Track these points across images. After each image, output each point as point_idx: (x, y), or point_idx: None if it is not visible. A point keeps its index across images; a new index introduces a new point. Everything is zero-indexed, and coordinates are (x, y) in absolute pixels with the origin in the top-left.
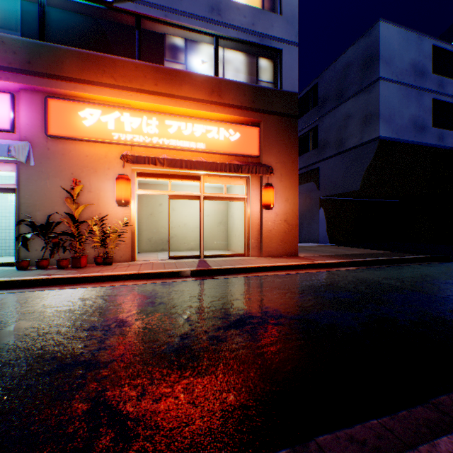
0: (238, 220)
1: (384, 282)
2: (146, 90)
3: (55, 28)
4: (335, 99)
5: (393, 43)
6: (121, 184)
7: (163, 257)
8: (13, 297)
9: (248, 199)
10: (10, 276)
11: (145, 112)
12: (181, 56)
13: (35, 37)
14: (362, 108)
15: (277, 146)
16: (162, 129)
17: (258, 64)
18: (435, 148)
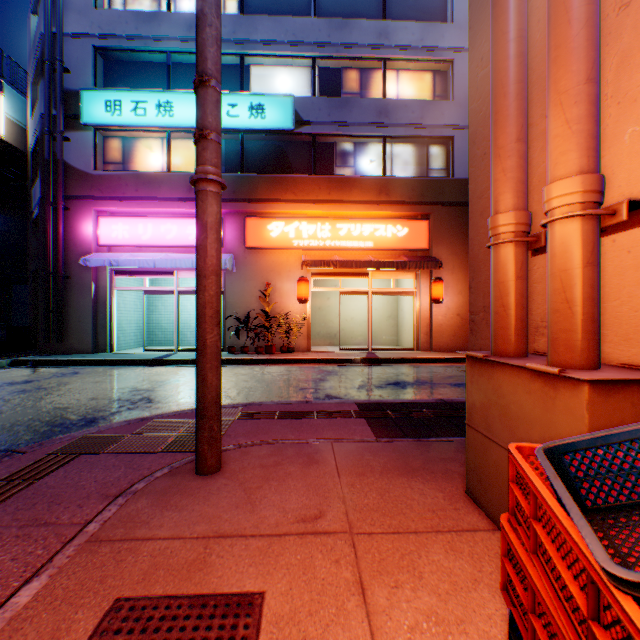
0: (408, 314)
1: None
2: (320, 200)
3: (248, 157)
4: None
5: None
6: (301, 285)
7: (332, 349)
8: (244, 368)
9: (417, 293)
10: (231, 356)
11: (319, 219)
12: (350, 160)
13: (234, 167)
14: None
15: (448, 238)
16: (334, 233)
17: (428, 152)
18: None
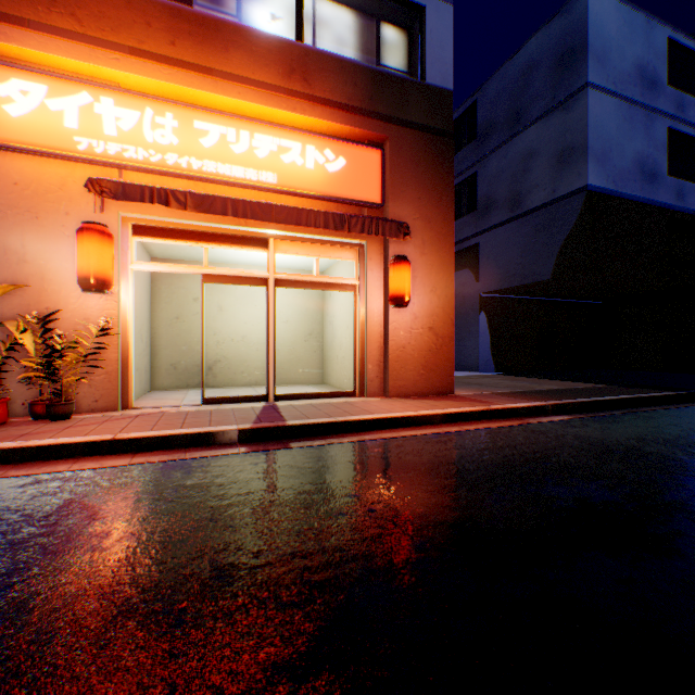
0: (343, 329)
1: (649, 449)
2: (150, 53)
3: None
4: (506, 126)
5: (609, 26)
6: (87, 243)
7: (193, 399)
8: None
9: (362, 287)
10: None
11: (149, 98)
12: (229, 1)
13: None
14: (555, 139)
15: (417, 188)
16: (186, 138)
17: (380, 34)
18: (672, 212)
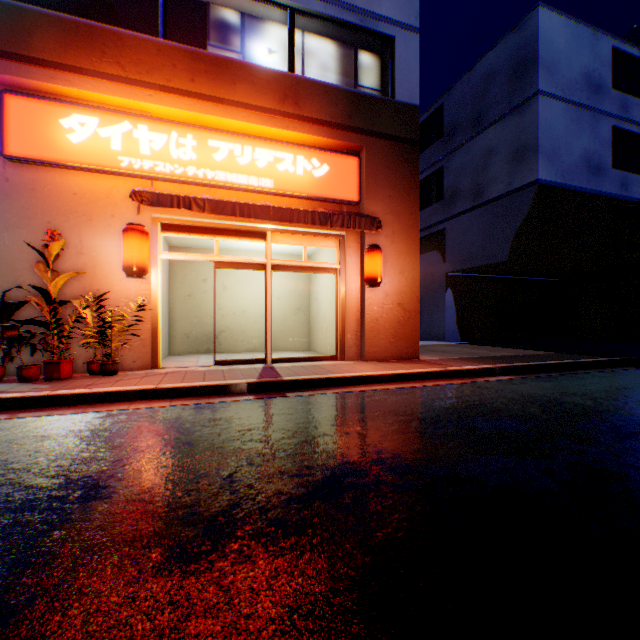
0: (327, 304)
1: (566, 399)
2: (175, 89)
3: None
4: (469, 126)
5: (558, 41)
6: (131, 240)
7: (206, 362)
8: None
9: (342, 270)
10: None
11: (174, 124)
12: (235, 41)
13: None
14: (510, 138)
15: (387, 188)
16: (203, 154)
17: (358, 59)
18: (617, 200)
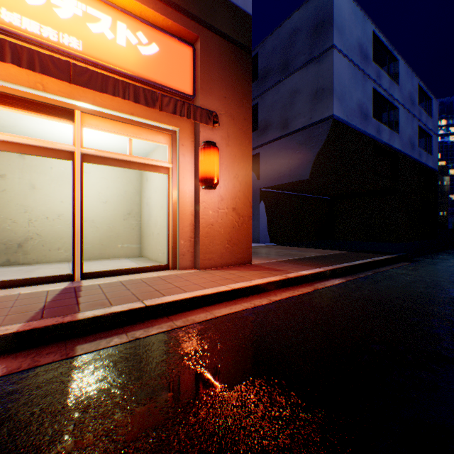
0: (158, 208)
1: (432, 313)
2: None
3: None
4: (279, 72)
5: (345, 12)
6: None
7: None
8: None
9: (175, 169)
10: None
11: None
12: None
13: None
14: (312, 82)
15: (223, 88)
16: None
17: None
18: (375, 141)
